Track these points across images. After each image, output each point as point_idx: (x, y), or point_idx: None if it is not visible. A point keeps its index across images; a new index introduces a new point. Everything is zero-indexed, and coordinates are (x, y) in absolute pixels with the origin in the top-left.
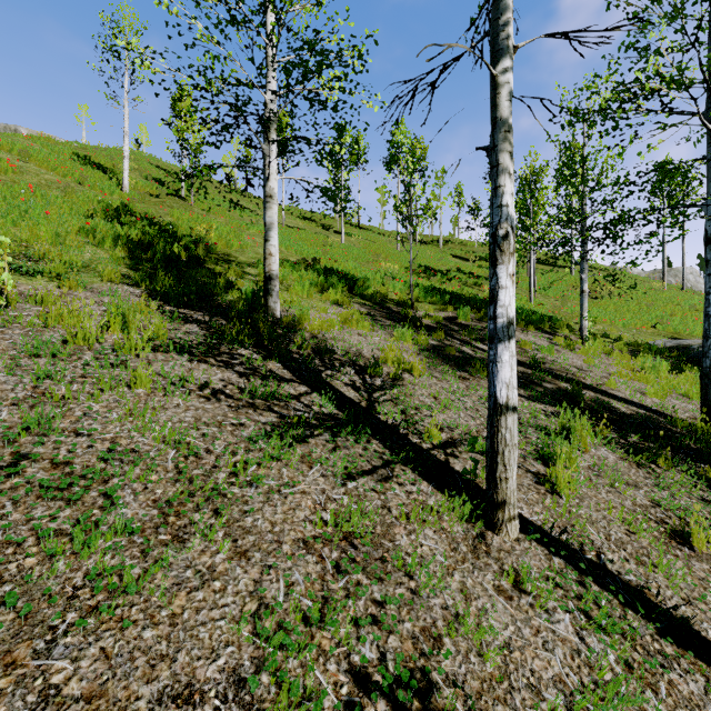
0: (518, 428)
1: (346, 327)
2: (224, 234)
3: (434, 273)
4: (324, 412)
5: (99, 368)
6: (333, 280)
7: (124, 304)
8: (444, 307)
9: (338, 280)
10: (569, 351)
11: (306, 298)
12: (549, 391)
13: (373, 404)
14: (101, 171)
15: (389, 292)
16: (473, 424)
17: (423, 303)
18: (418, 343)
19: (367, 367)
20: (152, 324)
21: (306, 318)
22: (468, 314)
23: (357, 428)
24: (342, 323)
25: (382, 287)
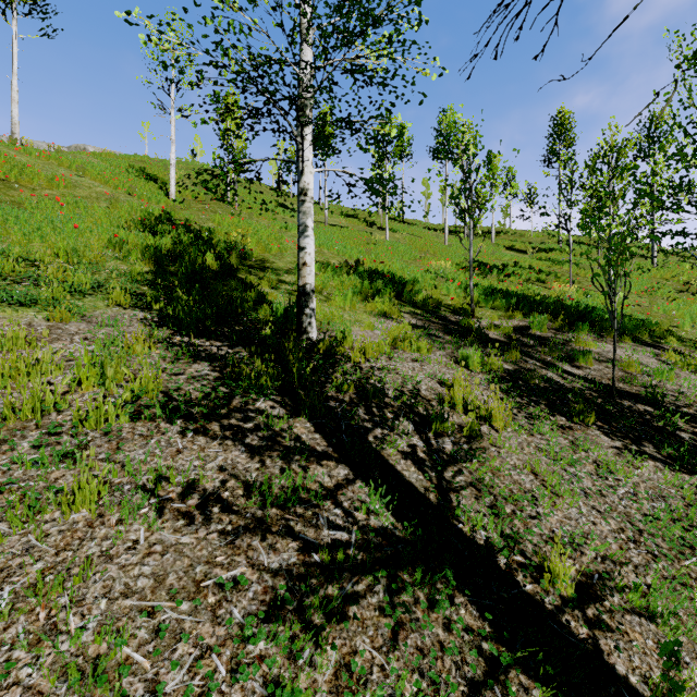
0: (680, 536)
1: (396, 348)
2: (264, 238)
3: (489, 269)
4: (374, 526)
5: (34, 466)
6: (379, 285)
7: (123, 338)
8: (511, 313)
9: (384, 285)
10: (690, 373)
11: (348, 309)
12: (690, 446)
13: (447, 497)
14: (153, 181)
15: (442, 296)
16: (608, 532)
17: (484, 309)
18: (488, 369)
19: (429, 416)
20: (139, 376)
21: (347, 340)
22: (544, 324)
23: (428, 565)
24: (392, 344)
25: (434, 290)
